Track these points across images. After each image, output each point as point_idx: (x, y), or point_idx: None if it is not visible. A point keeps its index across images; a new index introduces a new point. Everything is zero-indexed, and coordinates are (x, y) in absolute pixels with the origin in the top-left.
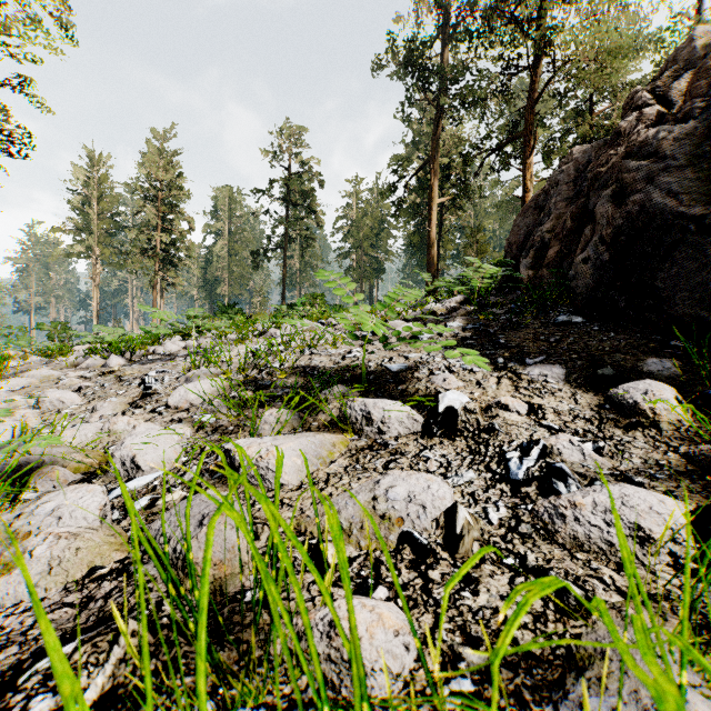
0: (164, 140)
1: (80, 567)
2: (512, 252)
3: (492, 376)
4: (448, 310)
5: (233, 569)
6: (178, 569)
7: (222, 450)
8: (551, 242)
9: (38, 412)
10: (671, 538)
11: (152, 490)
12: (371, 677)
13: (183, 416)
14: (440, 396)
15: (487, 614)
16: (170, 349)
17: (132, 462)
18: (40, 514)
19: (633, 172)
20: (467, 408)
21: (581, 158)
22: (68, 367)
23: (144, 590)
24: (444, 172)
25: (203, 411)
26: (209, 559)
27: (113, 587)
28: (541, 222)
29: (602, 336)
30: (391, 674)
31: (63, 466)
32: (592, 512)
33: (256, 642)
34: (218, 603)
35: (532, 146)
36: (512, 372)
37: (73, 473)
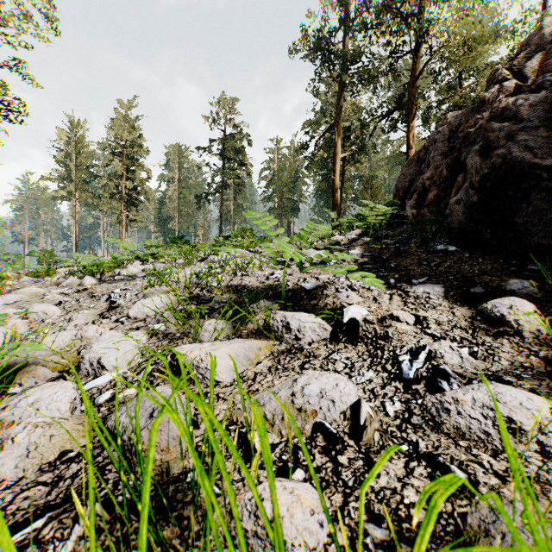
0: (128, 109)
1: (53, 451)
2: (399, 195)
3: (386, 293)
4: (349, 241)
5: (177, 454)
6: (132, 454)
7: (170, 353)
8: (430, 187)
9: (26, 322)
10: (540, 431)
11: (114, 386)
12: (291, 551)
13: (141, 325)
14: (345, 309)
15: (387, 494)
16: (132, 271)
17: (98, 363)
18: (22, 407)
19: (497, 132)
20: (366, 319)
21: (454, 121)
22: (52, 285)
23: (104, 471)
24: (346, 133)
25: (156, 321)
26: (152, 457)
27: (79, 468)
28: (422, 172)
29: (472, 261)
30: (308, 548)
31: (44, 365)
32: (472, 407)
33: (195, 518)
34: (164, 483)
35: (414, 112)
36: (401, 290)
37: (52, 372)
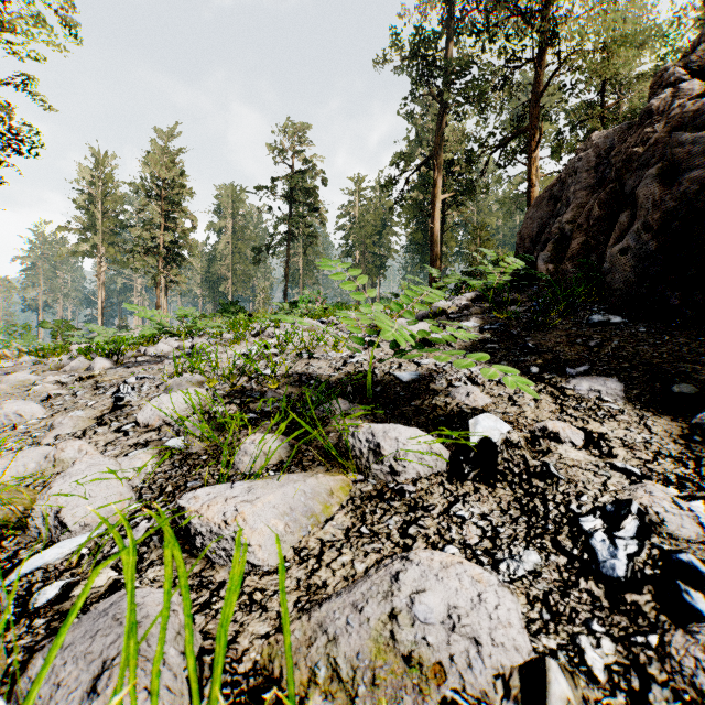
0: (168, 139)
1: None
2: (525, 246)
3: None
4: (459, 308)
5: None
6: None
7: (175, 506)
8: (574, 233)
9: None
10: None
11: (76, 564)
12: None
13: (152, 437)
14: (471, 422)
15: None
16: (162, 350)
17: (56, 519)
18: None
19: (687, 146)
20: (508, 440)
21: (602, 143)
22: (52, 369)
23: None
24: (447, 169)
25: (175, 432)
26: None
27: None
28: (558, 213)
29: (654, 339)
30: None
31: None
32: None
33: None
34: None
35: (538, 139)
36: (552, 386)
37: None
